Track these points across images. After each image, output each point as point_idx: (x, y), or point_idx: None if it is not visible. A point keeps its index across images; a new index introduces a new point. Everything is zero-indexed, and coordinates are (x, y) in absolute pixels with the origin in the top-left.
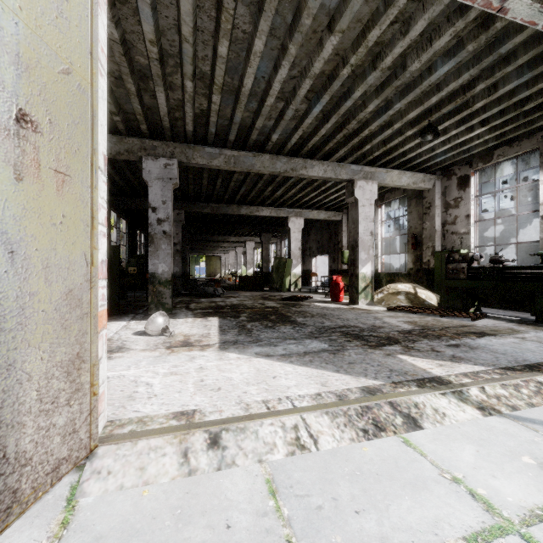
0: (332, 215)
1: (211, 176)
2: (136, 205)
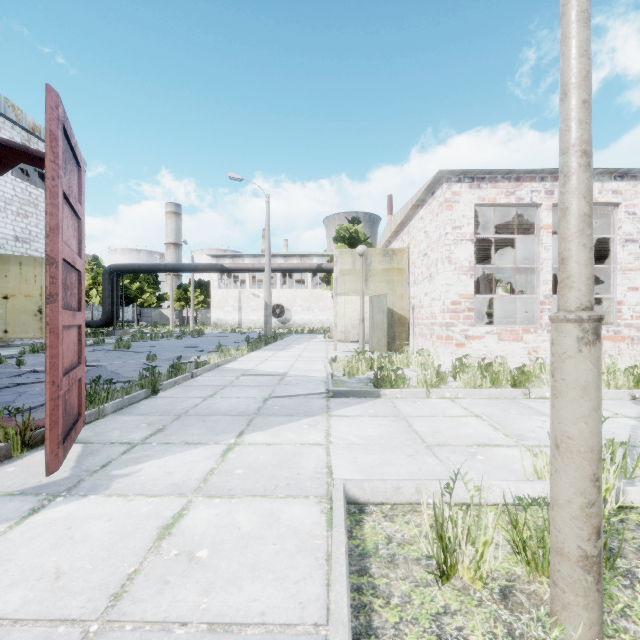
0: None
1: None
2: None
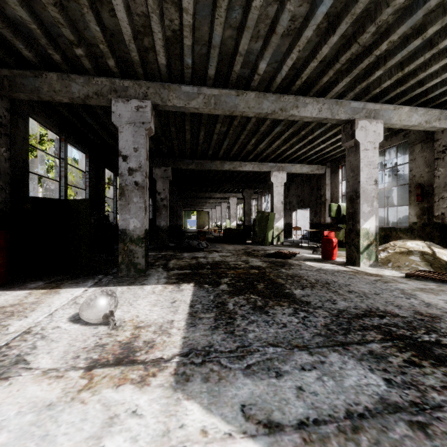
0: (315, 169)
1: (194, 129)
2: None
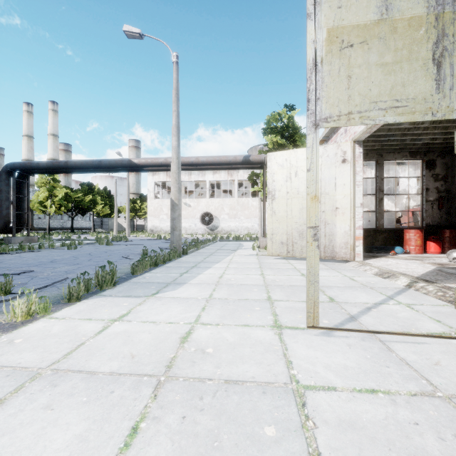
0: None
1: None
2: None
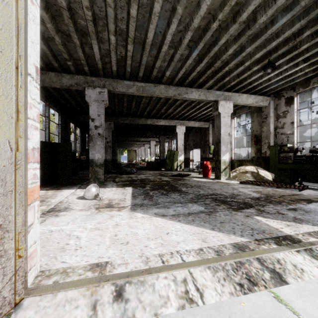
0: (202, 124)
1: (129, 100)
2: (84, 119)
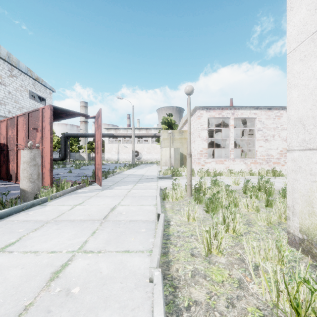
0: None
1: None
2: None
